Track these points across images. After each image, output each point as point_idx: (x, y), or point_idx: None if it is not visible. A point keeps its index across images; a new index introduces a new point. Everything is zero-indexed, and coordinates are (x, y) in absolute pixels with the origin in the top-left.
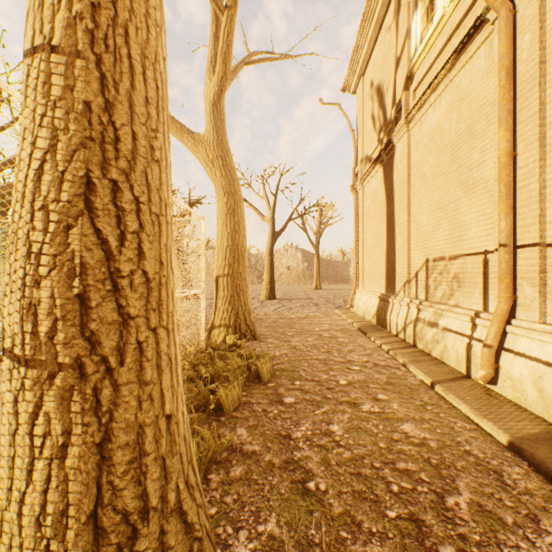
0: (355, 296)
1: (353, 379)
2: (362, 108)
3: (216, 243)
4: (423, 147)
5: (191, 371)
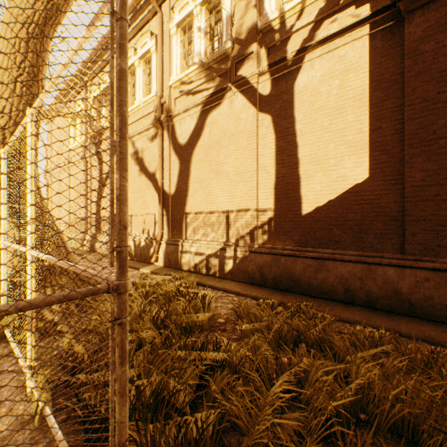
0: None
1: None
2: (52, 138)
3: None
4: (74, 180)
5: None
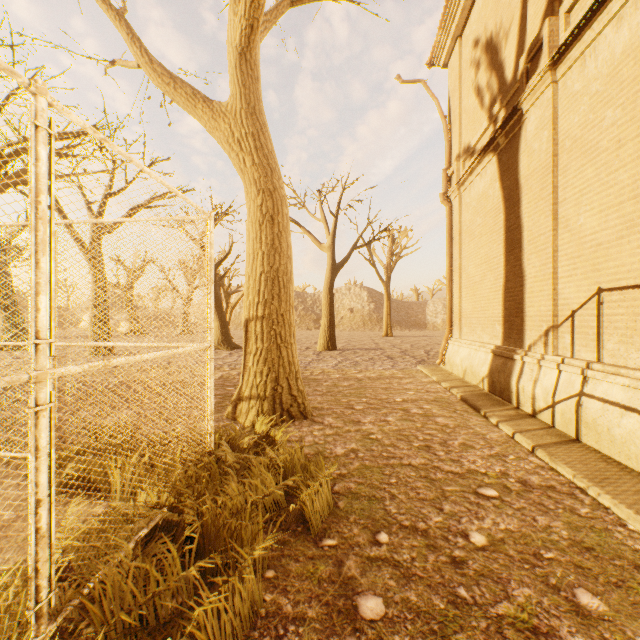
0: (448, 347)
1: (497, 530)
2: (459, 82)
3: (246, 269)
4: (591, 99)
5: (165, 512)
